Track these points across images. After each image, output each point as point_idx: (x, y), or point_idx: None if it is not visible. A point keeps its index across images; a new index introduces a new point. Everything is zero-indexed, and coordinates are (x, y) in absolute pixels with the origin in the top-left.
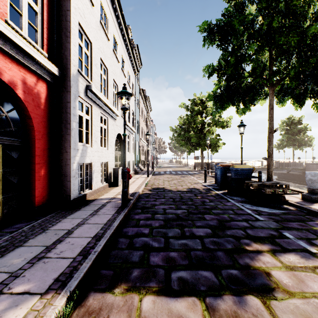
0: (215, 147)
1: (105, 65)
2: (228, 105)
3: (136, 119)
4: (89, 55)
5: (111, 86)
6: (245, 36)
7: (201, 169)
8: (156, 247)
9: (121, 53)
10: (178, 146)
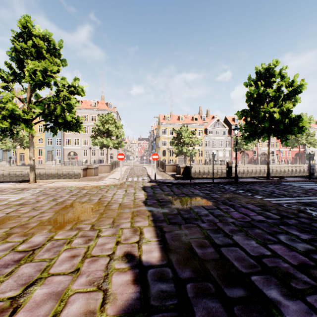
0: None
1: None
2: None
3: None
4: None
5: None
6: None
7: None
8: None
9: None
10: None
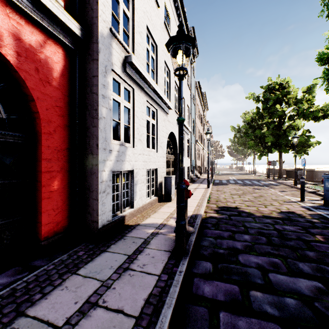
0: (302, 148)
1: (153, 39)
2: None
3: (192, 118)
4: (130, 18)
5: (162, 69)
6: None
7: (280, 178)
8: None
9: (175, 31)
10: (240, 149)
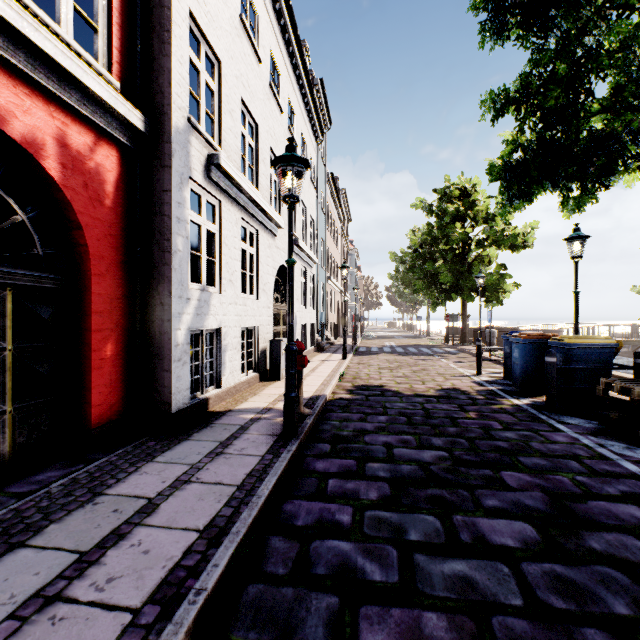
0: (495, 293)
1: (252, 116)
2: (542, 187)
3: (320, 238)
4: (215, 91)
5: (265, 163)
6: (595, 3)
7: (463, 343)
8: (377, 584)
9: (288, 94)
10: (407, 293)
